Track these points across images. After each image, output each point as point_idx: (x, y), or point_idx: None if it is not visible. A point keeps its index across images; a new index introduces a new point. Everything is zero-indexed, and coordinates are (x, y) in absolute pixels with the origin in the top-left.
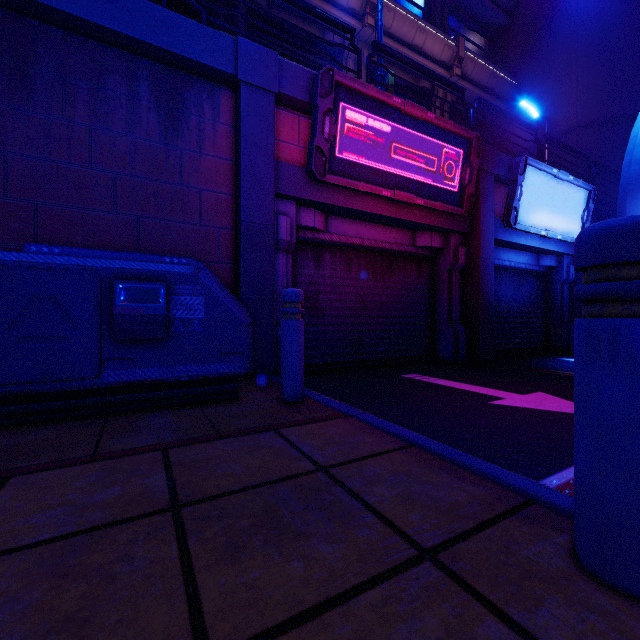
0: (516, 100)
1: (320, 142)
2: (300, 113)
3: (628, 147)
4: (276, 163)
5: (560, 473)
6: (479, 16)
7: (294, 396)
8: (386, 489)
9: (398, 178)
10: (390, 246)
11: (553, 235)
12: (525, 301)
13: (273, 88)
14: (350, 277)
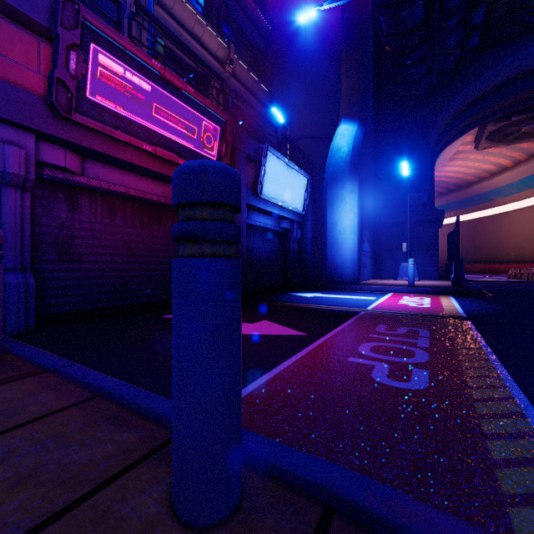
0: (271, 106)
1: (63, 75)
2: (41, 38)
3: (329, 155)
4: (1, 82)
5: (243, 389)
6: (246, 34)
7: None
8: (4, 470)
9: (160, 136)
10: (158, 198)
11: (286, 206)
12: (271, 252)
13: None
14: (114, 224)
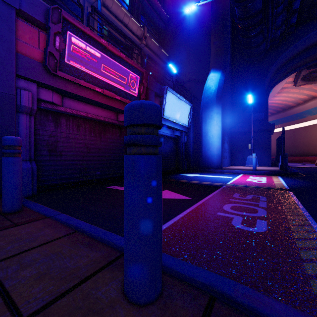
0: (168, 63)
1: (52, 50)
2: (40, 29)
3: (203, 92)
4: (19, 55)
5: None
6: (154, 21)
7: (12, 208)
8: (31, 270)
9: (105, 83)
10: (104, 119)
11: (178, 122)
12: (169, 150)
13: (14, 4)
14: (79, 134)
